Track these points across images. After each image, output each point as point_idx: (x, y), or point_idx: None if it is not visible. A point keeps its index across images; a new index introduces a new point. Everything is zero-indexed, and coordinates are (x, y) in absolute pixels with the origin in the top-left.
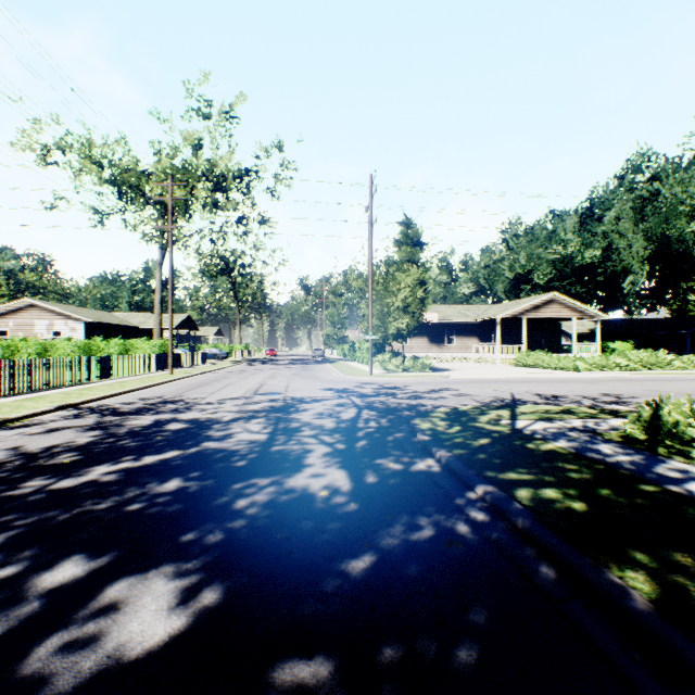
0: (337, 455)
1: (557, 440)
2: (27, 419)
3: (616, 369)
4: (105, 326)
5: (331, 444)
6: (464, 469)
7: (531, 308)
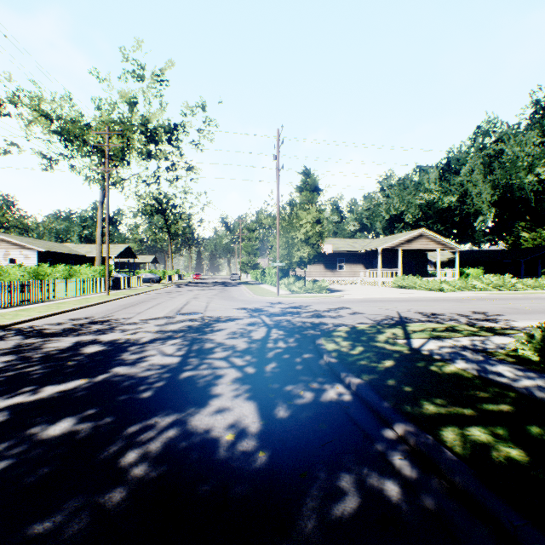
0: (246, 382)
1: (456, 361)
2: None
3: (473, 290)
4: (56, 254)
5: (241, 368)
6: (378, 400)
7: (405, 242)
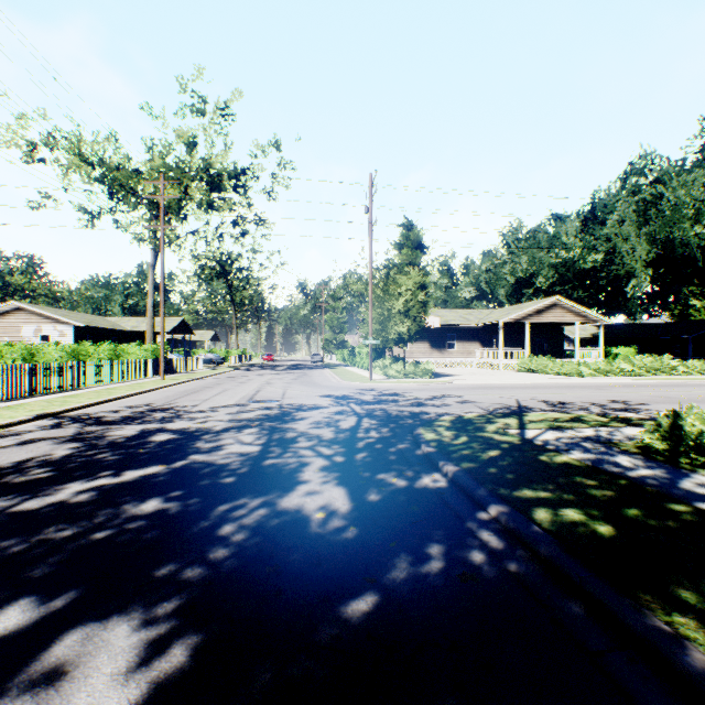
0: (335, 469)
1: (571, 451)
2: (1, 430)
3: (620, 375)
4: (96, 330)
5: (329, 457)
6: (474, 486)
7: (534, 313)
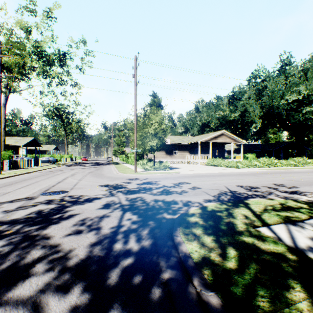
0: None
1: None
2: None
3: (255, 167)
4: None
5: None
6: None
7: (214, 138)
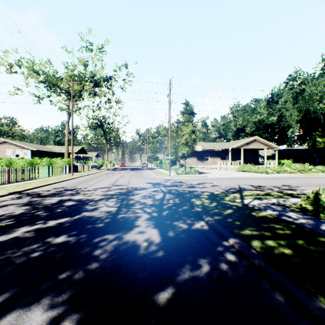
0: (153, 219)
1: (266, 210)
2: None
3: (285, 173)
4: (41, 152)
5: (150, 213)
6: (221, 228)
7: (245, 144)
